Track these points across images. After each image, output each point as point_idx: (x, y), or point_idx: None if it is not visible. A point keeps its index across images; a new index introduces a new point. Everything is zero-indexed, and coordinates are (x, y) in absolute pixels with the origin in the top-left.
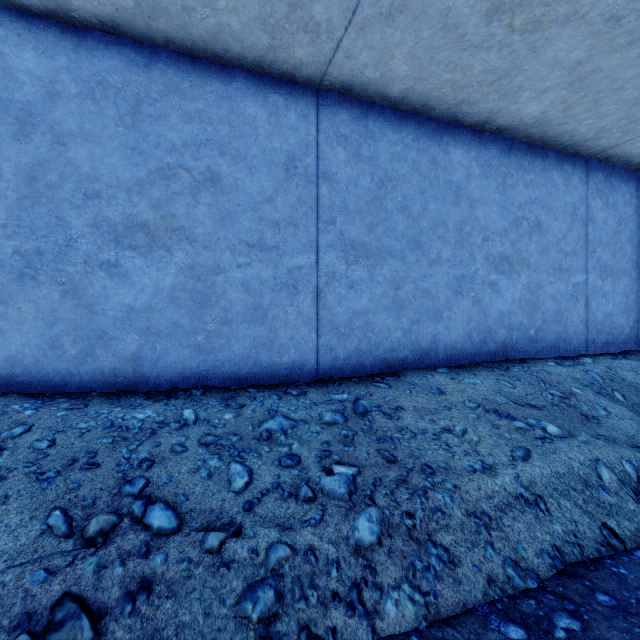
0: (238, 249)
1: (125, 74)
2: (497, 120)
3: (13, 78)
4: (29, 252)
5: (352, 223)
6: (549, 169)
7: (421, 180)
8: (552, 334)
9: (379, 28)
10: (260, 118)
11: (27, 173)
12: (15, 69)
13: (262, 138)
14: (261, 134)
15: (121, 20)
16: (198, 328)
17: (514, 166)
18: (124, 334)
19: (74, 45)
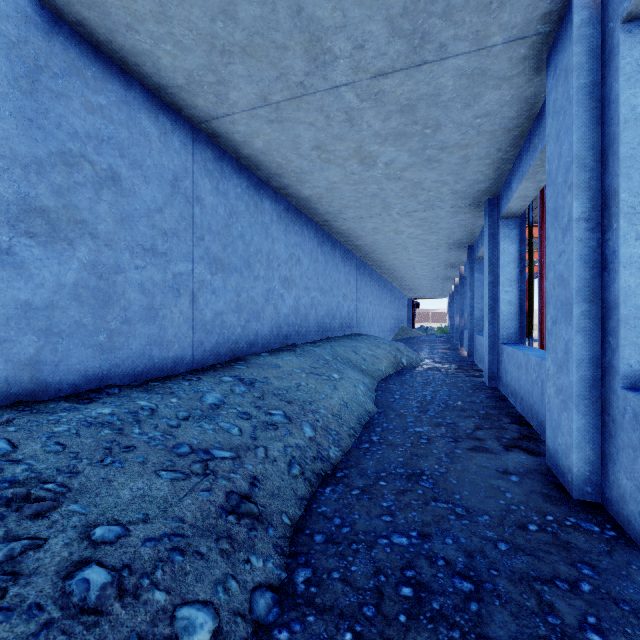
0: (136, 251)
1: (21, 28)
2: (288, 190)
3: None
4: None
5: (214, 242)
6: (303, 225)
7: (250, 217)
8: (304, 328)
9: (262, 122)
10: (153, 133)
11: None
12: None
13: (155, 152)
14: (154, 148)
15: None
16: (100, 327)
17: (290, 219)
18: (20, 335)
19: None
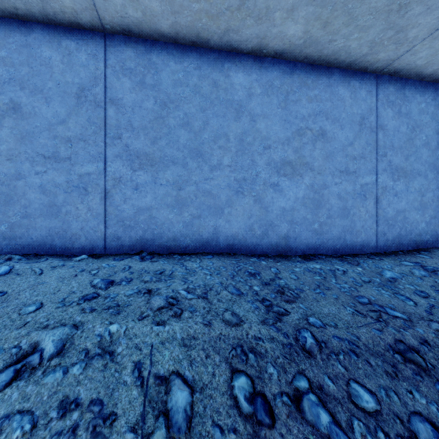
0: (335, 174)
1: (281, 79)
2: None
3: (234, 88)
4: (240, 179)
5: (396, 155)
6: None
7: (437, 125)
8: None
9: None
10: (346, 96)
11: (239, 138)
12: (234, 83)
13: (347, 107)
14: (346, 105)
15: (287, 50)
16: (315, 220)
17: None
18: (281, 223)
19: (259, 67)
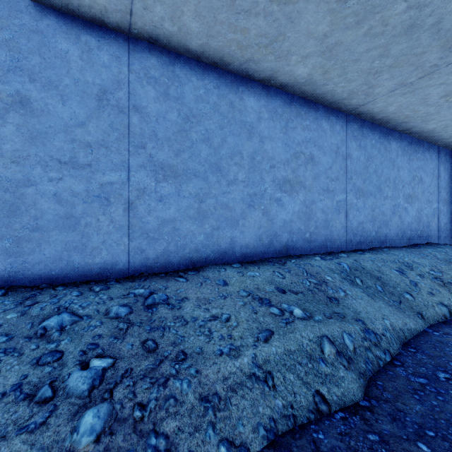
0: (49, 165)
1: None
2: (278, 78)
3: None
4: None
5: (161, 148)
6: (320, 118)
7: (221, 118)
8: (322, 236)
9: None
10: (72, 54)
11: None
12: None
13: (74, 71)
14: (73, 68)
15: None
16: (6, 234)
17: (294, 114)
18: None
19: None
